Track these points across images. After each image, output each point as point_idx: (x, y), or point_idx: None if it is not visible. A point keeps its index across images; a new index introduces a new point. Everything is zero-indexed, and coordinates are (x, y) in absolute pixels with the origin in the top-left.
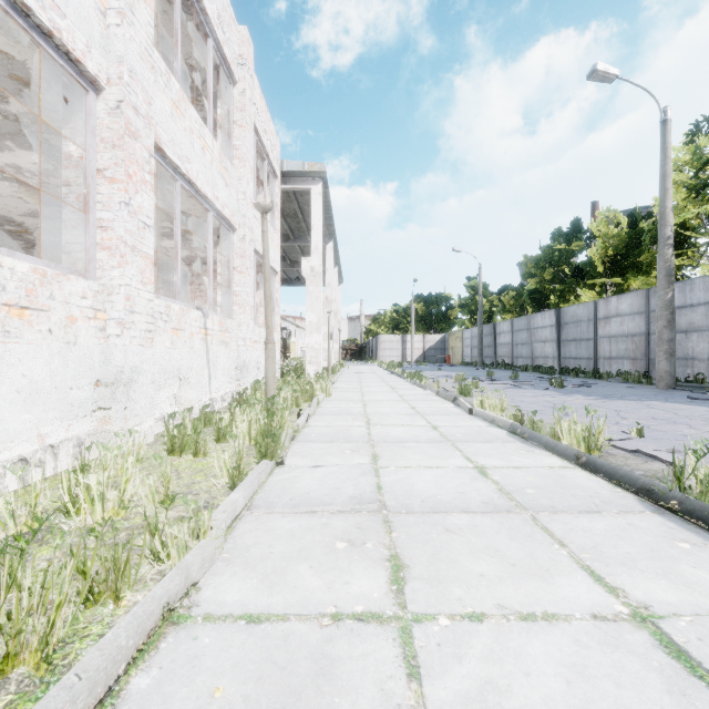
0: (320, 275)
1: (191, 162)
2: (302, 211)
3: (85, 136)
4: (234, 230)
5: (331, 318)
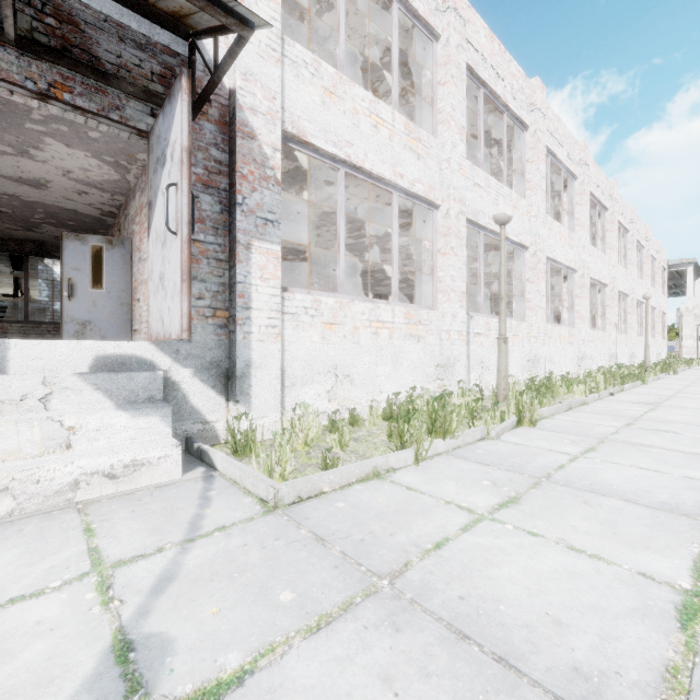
0: (692, 311)
1: (650, 301)
2: (677, 270)
3: (641, 312)
4: (655, 309)
5: (699, 327)
